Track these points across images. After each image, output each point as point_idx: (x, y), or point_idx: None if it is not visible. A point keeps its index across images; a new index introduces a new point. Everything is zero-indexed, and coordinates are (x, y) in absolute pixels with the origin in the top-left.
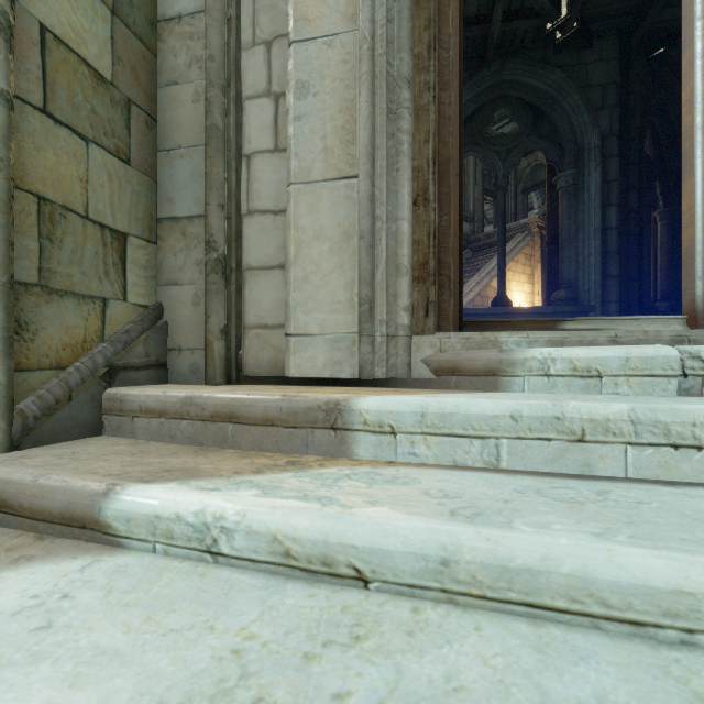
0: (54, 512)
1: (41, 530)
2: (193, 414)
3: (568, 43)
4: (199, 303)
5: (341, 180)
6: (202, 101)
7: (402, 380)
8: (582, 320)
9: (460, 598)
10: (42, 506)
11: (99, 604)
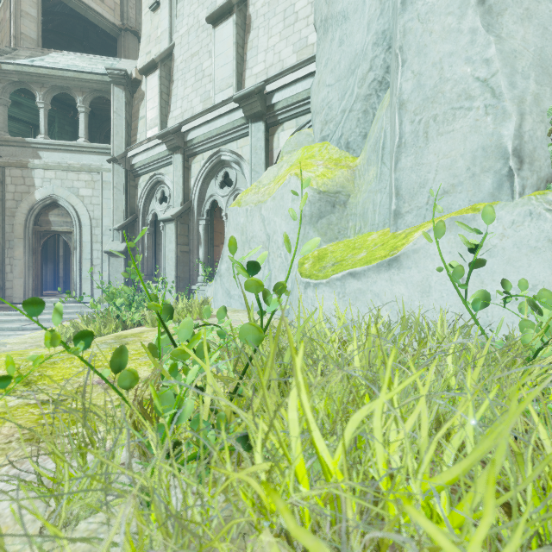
0: None
1: None
2: None
3: None
4: None
5: (22, 278)
6: None
7: None
8: (59, 295)
9: (18, 315)
10: None
11: None
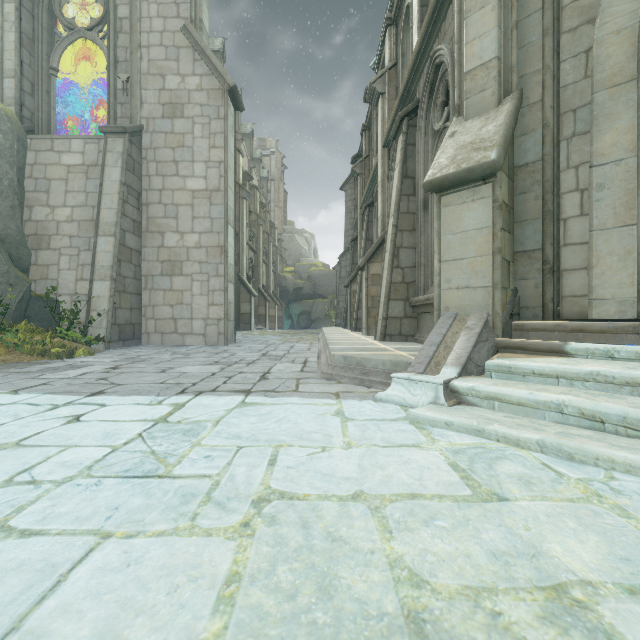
0: (544, 349)
1: (538, 354)
2: (560, 330)
3: None
4: (538, 287)
5: (625, 227)
6: (540, 199)
7: None
8: None
9: None
10: (539, 348)
11: (587, 361)
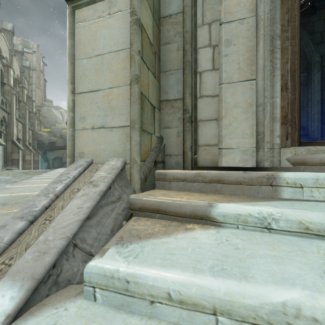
0: (186, 213)
1: (179, 220)
2: (200, 180)
3: (303, 13)
4: (179, 135)
5: (247, 81)
6: (181, 50)
7: (274, 167)
8: None
9: None
10: (180, 211)
11: (245, 243)
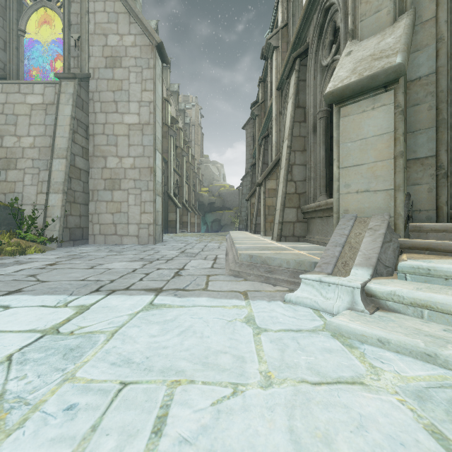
0: None
1: (449, 255)
2: None
3: None
4: (431, 191)
5: None
6: (433, 109)
7: None
8: None
9: None
10: (449, 248)
11: None
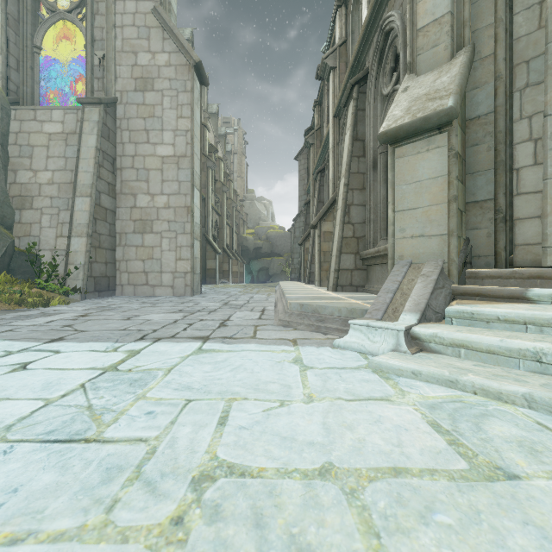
0: (504, 295)
1: (498, 301)
2: (516, 277)
3: None
4: (490, 236)
5: None
6: (492, 150)
7: None
8: None
9: None
10: (498, 294)
11: None
